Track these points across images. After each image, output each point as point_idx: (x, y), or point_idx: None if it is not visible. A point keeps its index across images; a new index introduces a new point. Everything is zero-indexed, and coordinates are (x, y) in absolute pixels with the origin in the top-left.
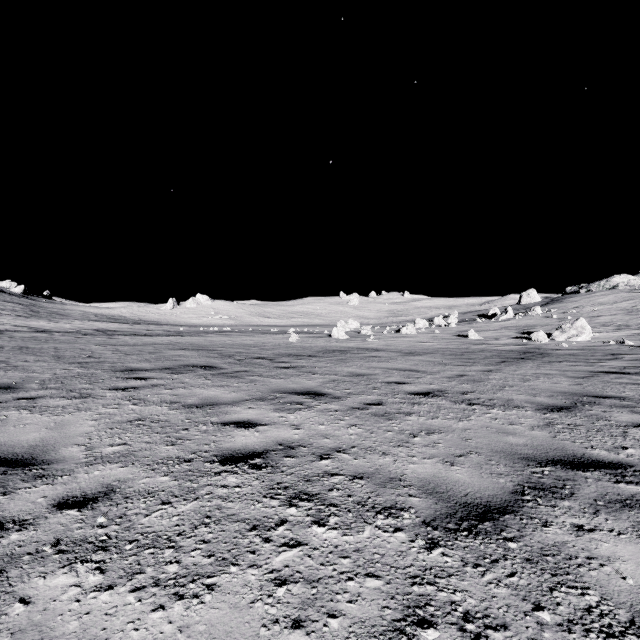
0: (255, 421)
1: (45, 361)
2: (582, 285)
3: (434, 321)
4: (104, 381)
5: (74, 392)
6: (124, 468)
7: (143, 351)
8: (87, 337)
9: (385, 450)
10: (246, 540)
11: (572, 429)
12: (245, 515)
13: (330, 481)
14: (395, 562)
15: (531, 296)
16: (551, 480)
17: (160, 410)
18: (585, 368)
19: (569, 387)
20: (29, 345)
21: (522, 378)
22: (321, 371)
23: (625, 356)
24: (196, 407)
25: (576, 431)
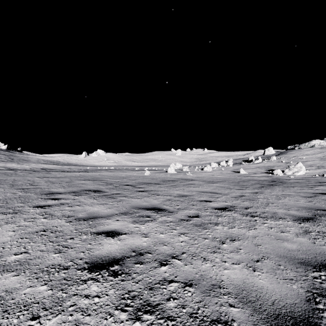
0: (119, 231)
1: (4, 188)
2: (296, 145)
3: (220, 164)
4: (32, 201)
5: (10, 209)
6: (16, 277)
7: (63, 181)
8: (35, 173)
9: (205, 256)
10: None
11: (322, 236)
12: None
13: (168, 289)
14: None
15: (270, 151)
16: None
17: (59, 222)
18: (309, 191)
19: (306, 203)
20: None
21: (276, 197)
22: (162, 193)
23: None
24: (83, 220)
25: (325, 237)
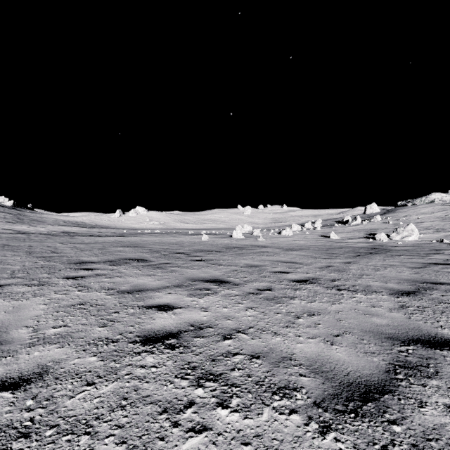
0: (173, 305)
1: (19, 256)
2: (409, 200)
3: (305, 226)
4: (60, 271)
5: (35, 280)
6: (60, 349)
7: (94, 248)
8: (55, 237)
9: (276, 330)
10: (157, 424)
11: (421, 311)
12: (158, 396)
13: (232, 361)
14: (293, 449)
15: (373, 208)
16: (416, 359)
17: (99, 295)
18: (418, 260)
19: (410, 275)
20: (10, 243)
21: (374, 268)
22: (224, 263)
23: (445, 251)
24: (127, 293)
25: (425, 312)
